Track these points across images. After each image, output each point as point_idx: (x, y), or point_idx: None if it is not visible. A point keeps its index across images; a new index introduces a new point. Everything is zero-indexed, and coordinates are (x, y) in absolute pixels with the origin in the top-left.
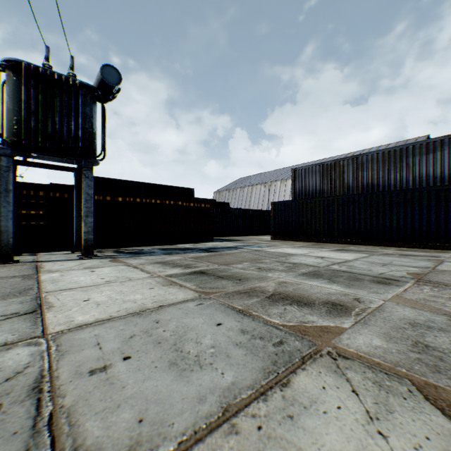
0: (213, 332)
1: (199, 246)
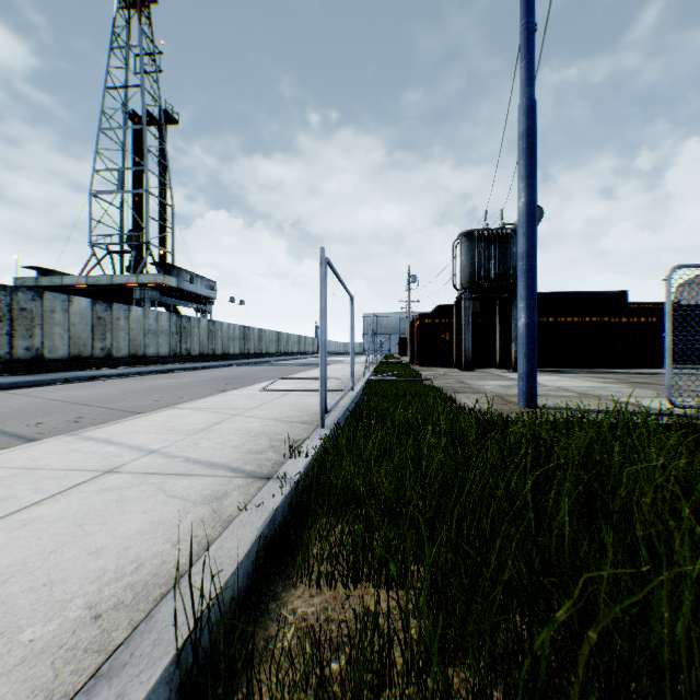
0: (636, 392)
1: (633, 371)
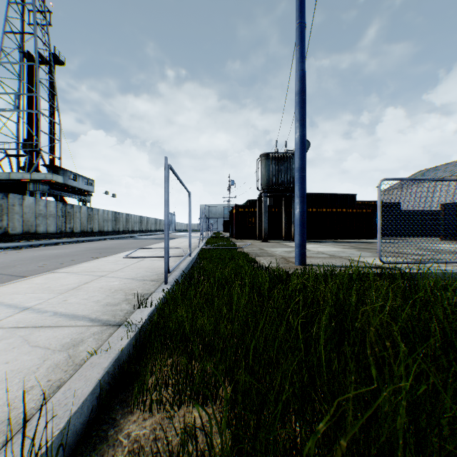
0: (362, 254)
1: (359, 241)
